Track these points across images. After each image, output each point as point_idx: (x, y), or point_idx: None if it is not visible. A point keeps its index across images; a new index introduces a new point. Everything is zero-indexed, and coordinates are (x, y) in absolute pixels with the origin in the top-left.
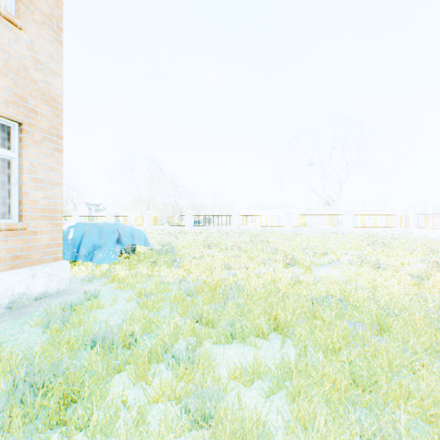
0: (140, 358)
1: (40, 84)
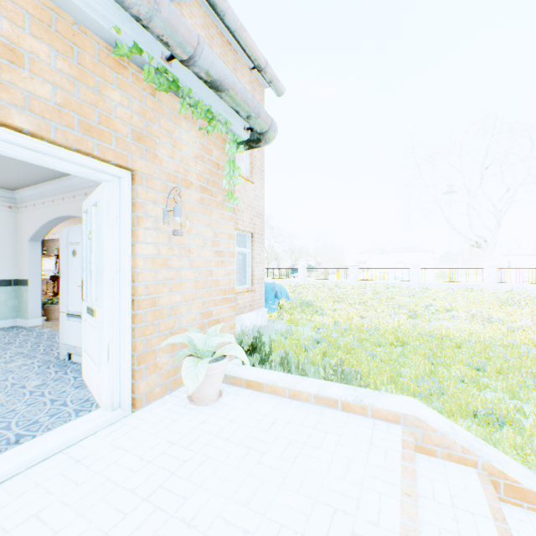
0: (344, 345)
1: (256, 208)
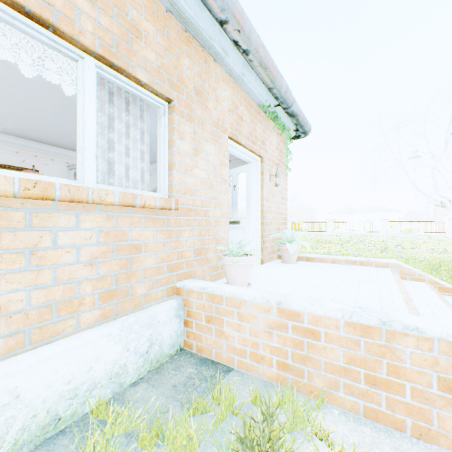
0: None
1: None
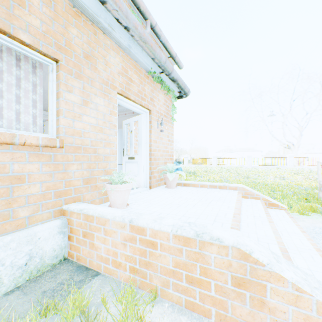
0: None
1: None
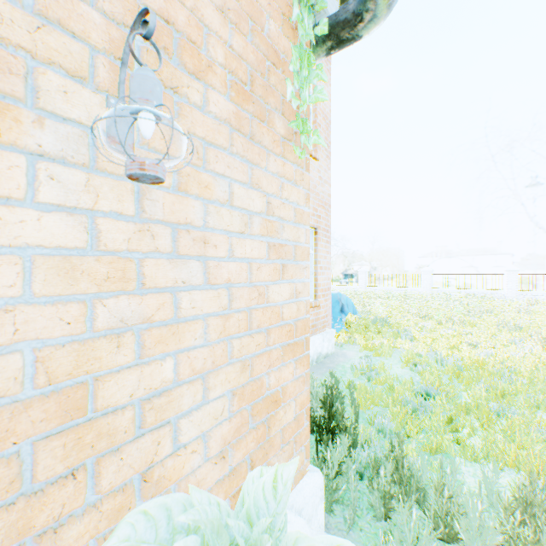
0: (481, 407)
1: (321, 194)
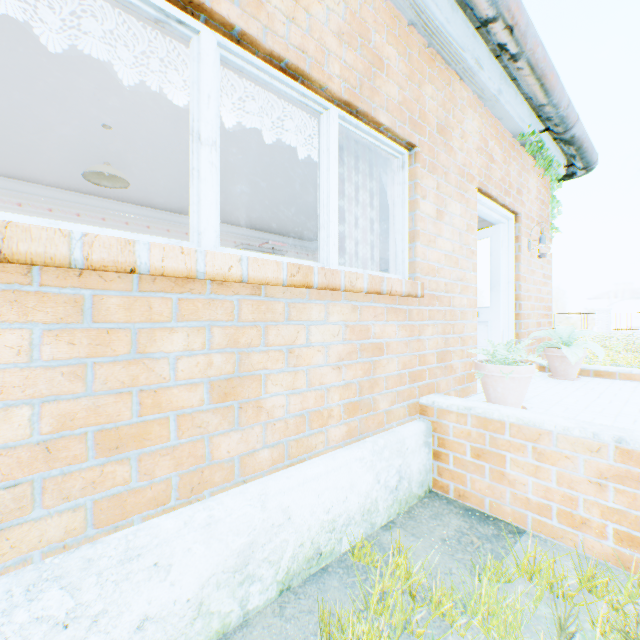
0: None
1: None
